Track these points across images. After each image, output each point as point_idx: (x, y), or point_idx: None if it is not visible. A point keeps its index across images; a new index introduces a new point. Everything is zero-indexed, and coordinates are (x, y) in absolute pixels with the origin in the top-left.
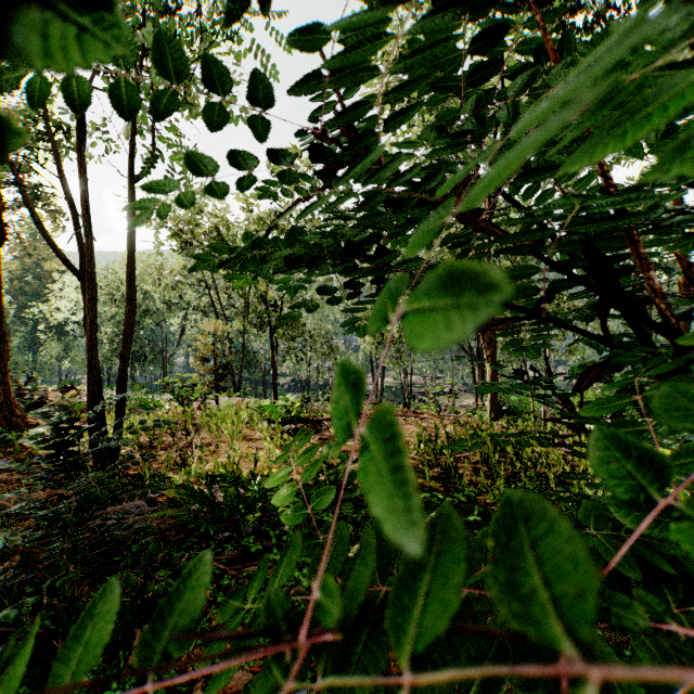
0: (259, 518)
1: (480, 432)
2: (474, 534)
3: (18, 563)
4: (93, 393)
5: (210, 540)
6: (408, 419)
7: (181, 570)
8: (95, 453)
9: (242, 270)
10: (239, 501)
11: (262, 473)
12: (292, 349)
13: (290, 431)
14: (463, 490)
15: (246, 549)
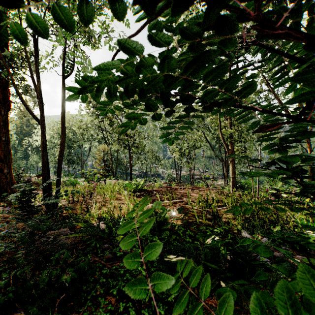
0: (122, 238)
1: (228, 197)
2: (228, 248)
3: (7, 258)
4: (45, 177)
5: (98, 249)
6: (193, 190)
7: (80, 267)
8: (46, 205)
9: (99, 94)
10: (112, 229)
11: (124, 215)
12: (139, 158)
13: (137, 195)
14: (221, 226)
15: (115, 253)
